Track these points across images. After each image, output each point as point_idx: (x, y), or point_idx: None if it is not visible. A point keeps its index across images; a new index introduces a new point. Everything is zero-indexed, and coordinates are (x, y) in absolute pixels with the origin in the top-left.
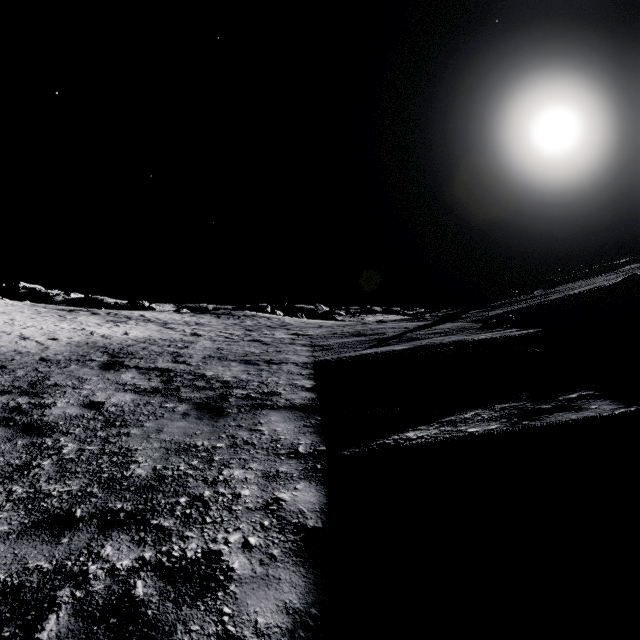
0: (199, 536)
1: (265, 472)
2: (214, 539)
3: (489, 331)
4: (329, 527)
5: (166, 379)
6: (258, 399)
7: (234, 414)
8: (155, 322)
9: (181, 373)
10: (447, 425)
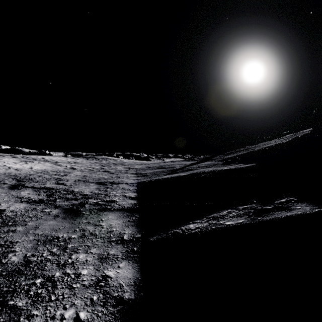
0: (42, 314)
1: (100, 255)
2: (53, 316)
3: (228, 165)
4: (139, 298)
5: (49, 194)
6: (103, 205)
7: (86, 215)
8: (50, 161)
9: (59, 190)
10: (212, 219)
